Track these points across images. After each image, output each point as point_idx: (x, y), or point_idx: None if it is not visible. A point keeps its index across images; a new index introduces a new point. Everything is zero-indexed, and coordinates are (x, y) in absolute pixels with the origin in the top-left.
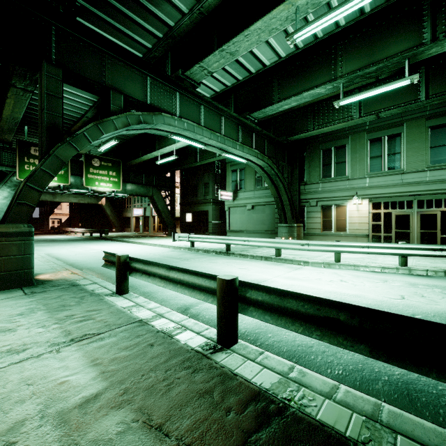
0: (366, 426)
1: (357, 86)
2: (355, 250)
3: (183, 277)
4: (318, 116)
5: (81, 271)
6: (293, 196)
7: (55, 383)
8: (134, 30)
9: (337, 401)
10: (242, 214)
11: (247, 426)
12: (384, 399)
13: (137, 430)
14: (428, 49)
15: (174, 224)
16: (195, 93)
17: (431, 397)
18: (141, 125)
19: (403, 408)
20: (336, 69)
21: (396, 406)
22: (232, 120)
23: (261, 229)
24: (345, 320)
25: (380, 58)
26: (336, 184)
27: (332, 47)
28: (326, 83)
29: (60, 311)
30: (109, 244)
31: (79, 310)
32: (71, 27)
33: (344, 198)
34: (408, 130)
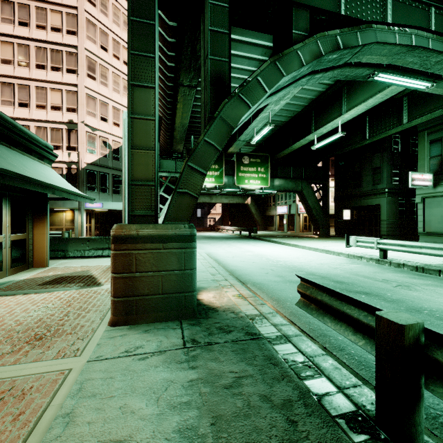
0: None
1: None
2: None
3: None
4: None
5: (249, 292)
6: None
7: None
8: None
9: None
10: None
11: None
12: None
13: None
14: None
15: (327, 223)
16: None
17: None
18: (339, 52)
19: None
20: None
21: None
22: None
23: None
24: None
25: None
26: None
27: None
28: None
29: None
30: (260, 245)
31: None
32: None
33: None
34: None
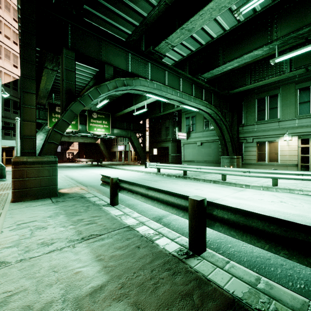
0: None
1: (288, 47)
2: (290, 177)
3: (159, 195)
4: (254, 73)
5: (86, 187)
6: (233, 135)
7: (72, 272)
8: (120, 22)
9: None
10: (193, 149)
11: None
12: None
13: None
14: None
15: (145, 156)
16: (161, 62)
17: None
18: (125, 87)
19: None
20: (272, 34)
21: None
22: (187, 80)
23: (208, 160)
24: None
25: None
26: (269, 125)
27: (268, 17)
28: (263, 46)
29: (74, 216)
30: (103, 170)
31: (86, 216)
32: (80, 24)
33: (276, 136)
34: None
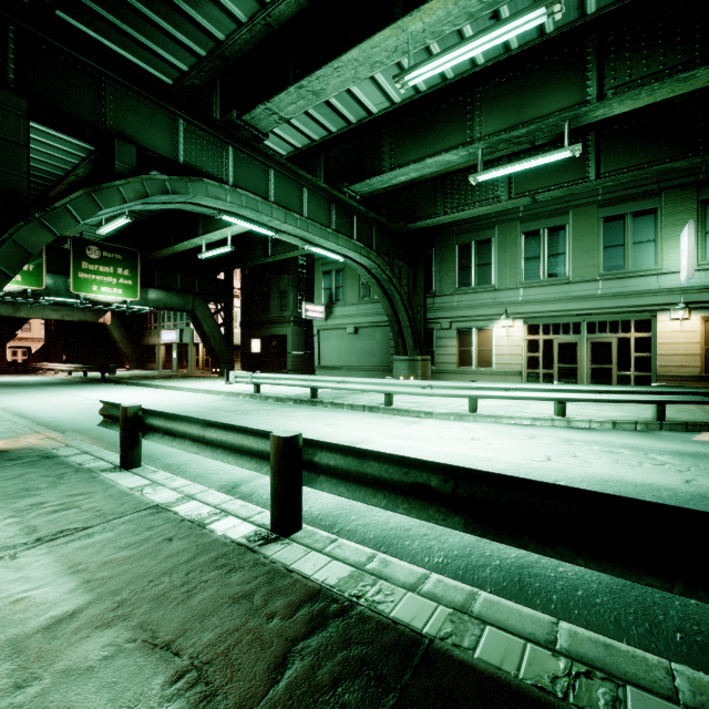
0: (452, 619)
1: (506, 154)
2: (496, 394)
3: (226, 436)
4: (452, 193)
5: (62, 434)
6: (417, 313)
7: (6, 602)
8: (158, 40)
9: (422, 593)
10: (339, 341)
11: (294, 633)
12: (490, 589)
13: (133, 652)
14: (593, 110)
15: (231, 357)
16: (260, 148)
17: (546, 581)
18: (168, 196)
19: (512, 597)
20: (473, 127)
21: (504, 597)
22: (320, 194)
23: (369, 364)
24: (437, 486)
25: (532, 116)
26: (478, 296)
27: (468, 94)
28: (459, 147)
29: (21, 498)
30: (116, 391)
31: (55, 495)
32: (44, 29)
33: (489, 318)
34: (574, 221)
